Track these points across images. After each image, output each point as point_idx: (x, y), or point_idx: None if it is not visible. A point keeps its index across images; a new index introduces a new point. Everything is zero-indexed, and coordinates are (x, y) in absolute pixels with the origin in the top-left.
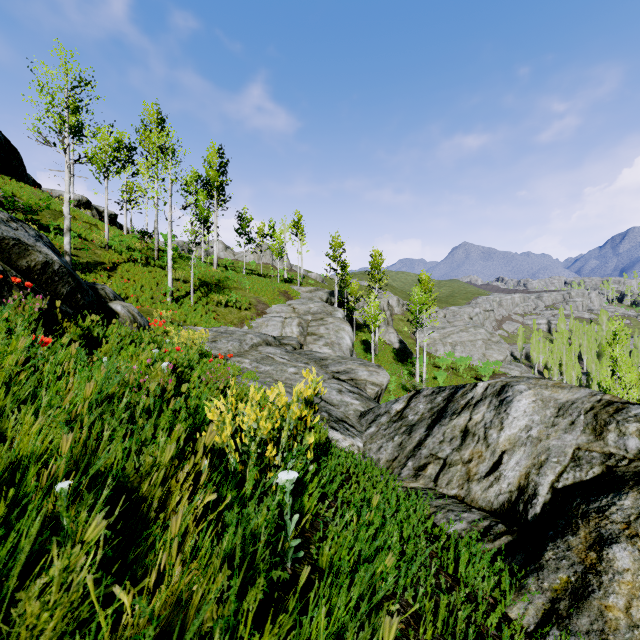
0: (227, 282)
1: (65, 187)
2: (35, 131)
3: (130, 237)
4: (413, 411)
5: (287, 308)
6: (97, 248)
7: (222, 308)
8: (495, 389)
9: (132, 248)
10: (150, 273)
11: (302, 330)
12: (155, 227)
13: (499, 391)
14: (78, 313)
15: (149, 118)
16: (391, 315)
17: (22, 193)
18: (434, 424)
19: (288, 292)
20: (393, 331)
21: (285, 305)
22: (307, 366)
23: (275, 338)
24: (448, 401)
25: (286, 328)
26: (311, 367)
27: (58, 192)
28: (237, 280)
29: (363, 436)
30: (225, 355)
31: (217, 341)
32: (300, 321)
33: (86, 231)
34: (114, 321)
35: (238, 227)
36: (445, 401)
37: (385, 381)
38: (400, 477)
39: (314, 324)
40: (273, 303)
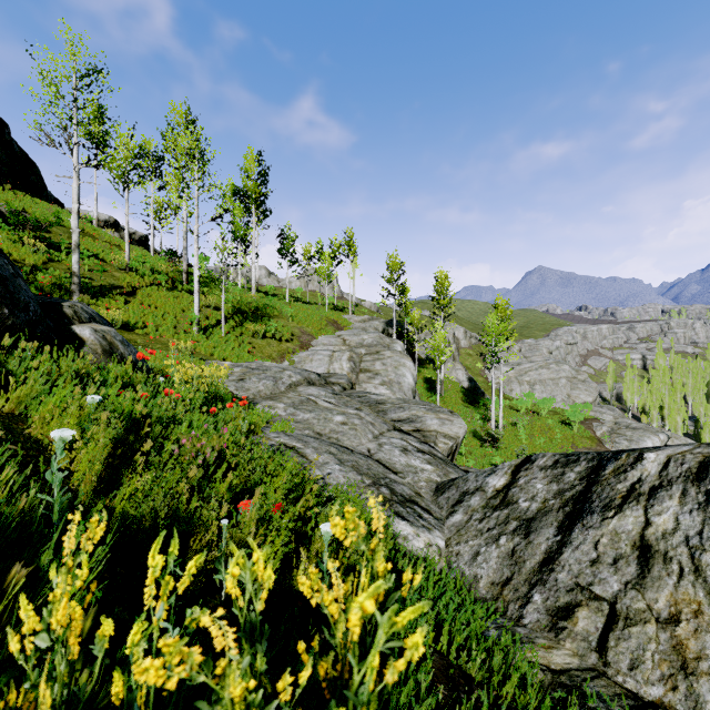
0: (266, 310)
1: (73, 196)
2: (37, 129)
3: (157, 259)
4: (526, 493)
5: (336, 340)
6: (116, 270)
7: (259, 340)
8: (687, 468)
9: (158, 271)
10: (175, 298)
11: (354, 366)
12: (184, 246)
13: (698, 473)
14: (0, 337)
15: (177, 120)
16: (457, 349)
17: (34, 209)
18: (571, 523)
19: (338, 321)
20: (461, 367)
21: (334, 336)
22: (359, 413)
23: (320, 376)
24: (590, 482)
25: (334, 363)
26: (364, 414)
27: (83, 212)
28: (279, 308)
29: (444, 527)
30: (254, 397)
31: (245, 379)
32: (351, 355)
33: (105, 251)
34: (48, 349)
35: (280, 247)
36: (584, 481)
37: (461, 432)
38: (523, 626)
39: (368, 359)
40: (320, 334)
